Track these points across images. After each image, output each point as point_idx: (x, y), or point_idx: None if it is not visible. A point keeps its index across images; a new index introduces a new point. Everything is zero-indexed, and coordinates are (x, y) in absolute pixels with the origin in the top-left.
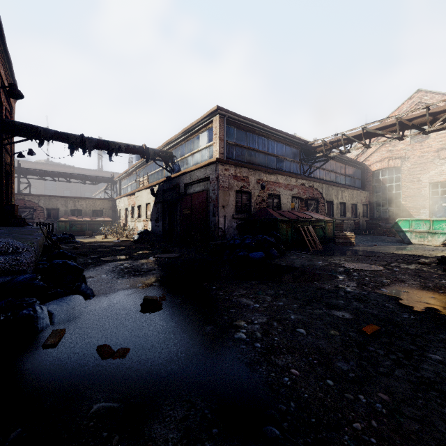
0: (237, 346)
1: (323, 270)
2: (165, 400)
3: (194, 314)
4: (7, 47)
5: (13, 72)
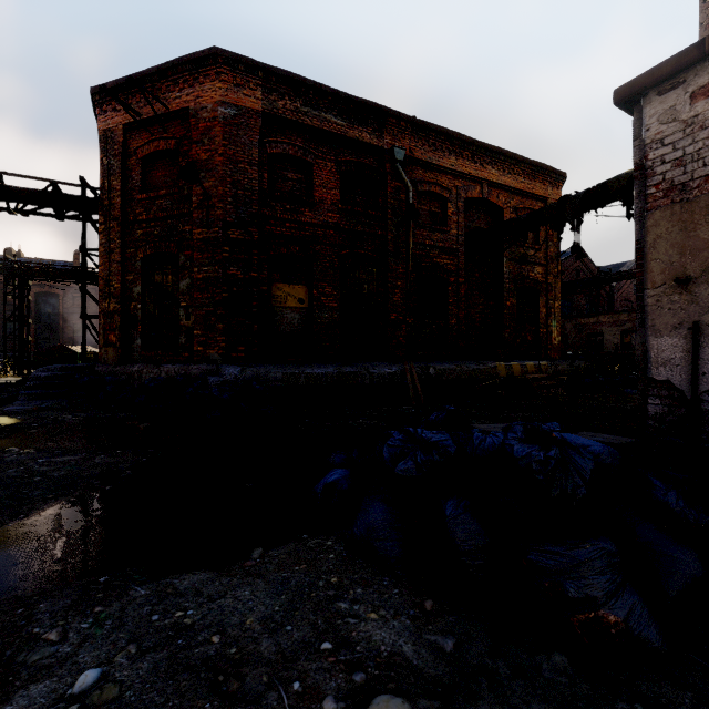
0: (5, 448)
1: (0, 604)
2: (11, 437)
3: (89, 441)
4: (480, 142)
5: (515, 157)
